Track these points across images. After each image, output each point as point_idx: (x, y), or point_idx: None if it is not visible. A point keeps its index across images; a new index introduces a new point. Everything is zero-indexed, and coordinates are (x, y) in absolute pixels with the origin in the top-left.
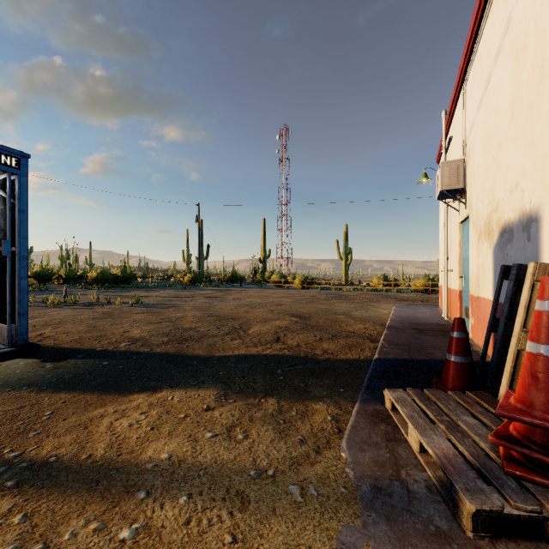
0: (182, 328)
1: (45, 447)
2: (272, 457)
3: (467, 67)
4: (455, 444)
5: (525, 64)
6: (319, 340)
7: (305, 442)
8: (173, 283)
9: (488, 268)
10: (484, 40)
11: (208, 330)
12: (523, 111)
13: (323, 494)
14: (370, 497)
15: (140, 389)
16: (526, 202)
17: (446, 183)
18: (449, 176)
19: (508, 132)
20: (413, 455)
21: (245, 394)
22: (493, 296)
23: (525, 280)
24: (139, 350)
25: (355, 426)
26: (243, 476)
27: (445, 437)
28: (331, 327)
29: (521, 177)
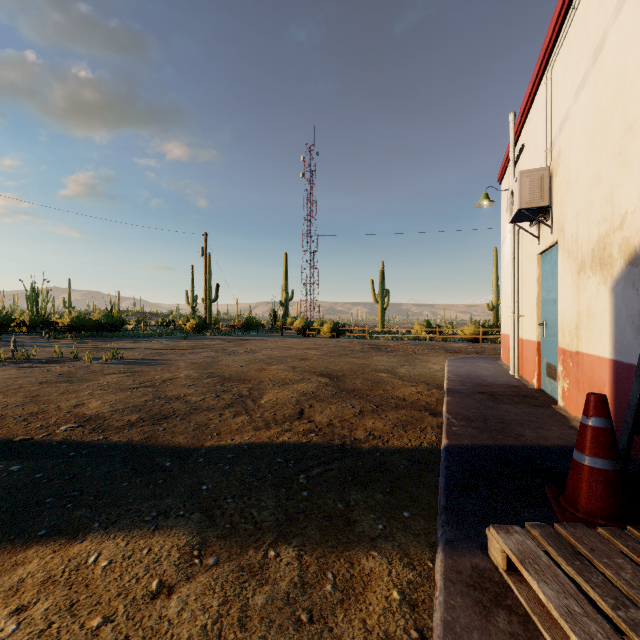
0: (165, 398)
1: None
2: None
3: (556, 43)
4: None
5: None
6: (359, 415)
7: None
8: (172, 331)
9: (600, 312)
10: None
11: (202, 400)
12: None
13: None
14: None
15: (48, 532)
16: None
17: (526, 199)
18: (531, 189)
19: None
20: None
21: (240, 538)
22: (613, 353)
23: None
24: (84, 439)
25: (450, 623)
26: None
27: None
28: (373, 391)
29: None
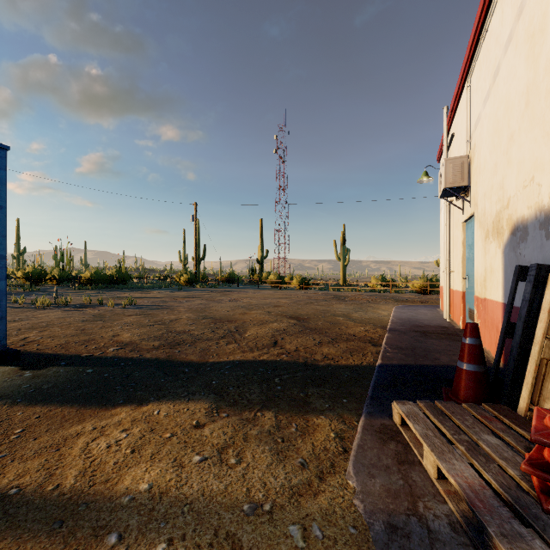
0: (175, 332)
1: (7, 475)
2: (269, 487)
3: (472, 59)
4: (475, 467)
5: (543, 48)
6: (319, 344)
7: (307, 466)
8: (169, 284)
9: (497, 268)
10: (492, 29)
11: (202, 334)
12: (540, 98)
13: (330, 536)
14: (384, 540)
15: (124, 402)
16: (544, 197)
17: (450, 180)
18: (453, 173)
19: (521, 123)
20: (430, 482)
21: (240, 406)
22: (503, 298)
23: (548, 282)
24: (127, 356)
25: (362, 445)
26: (234, 513)
27: (466, 461)
28: (330, 329)
29: (537, 171)
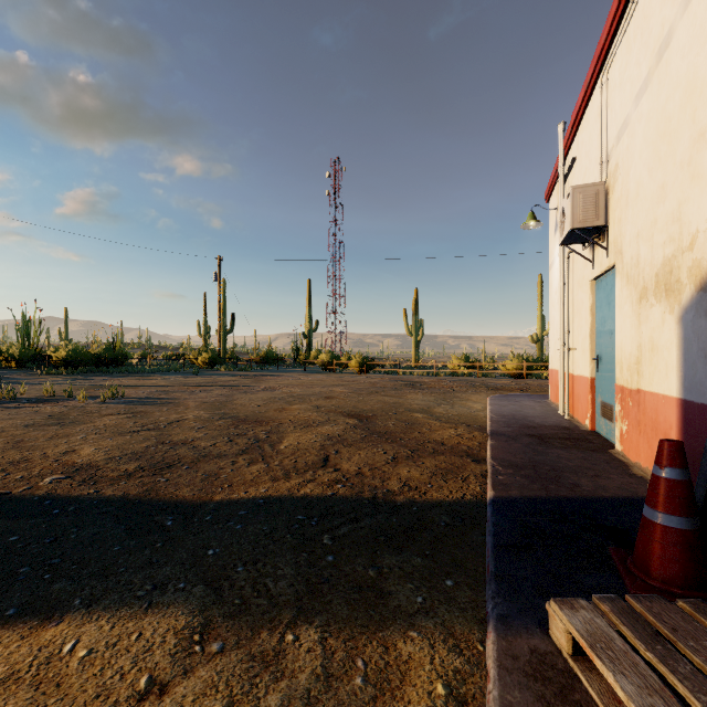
0: (169, 443)
1: None
2: None
3: (612, 42)
4: None
5: None
6: (393, 462)
7: None
8: (182, 366)
9: (666, 344)
10: None
11: (212, 445)
12: None
13: None
14: None
15: (18, 611)
16: None
17: (579, 217)
18: (584, 207)
19: None
20: None
21: (252, 616)
22: (681, 391)
23: None
24: (72, 493)
25: None
26: None
27: None
28: (407, 434)
29: None
